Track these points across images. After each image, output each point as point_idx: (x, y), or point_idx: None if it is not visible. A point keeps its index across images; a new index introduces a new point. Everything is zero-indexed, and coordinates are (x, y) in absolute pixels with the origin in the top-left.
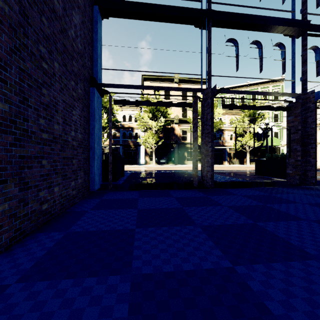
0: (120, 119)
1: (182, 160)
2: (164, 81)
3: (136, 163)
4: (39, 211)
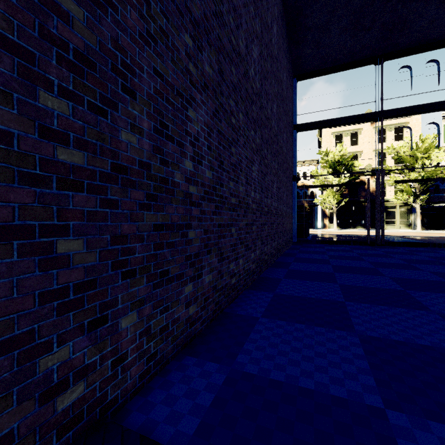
0: None
1: None
2: None
3: (312, 226)
4: (287, 243)
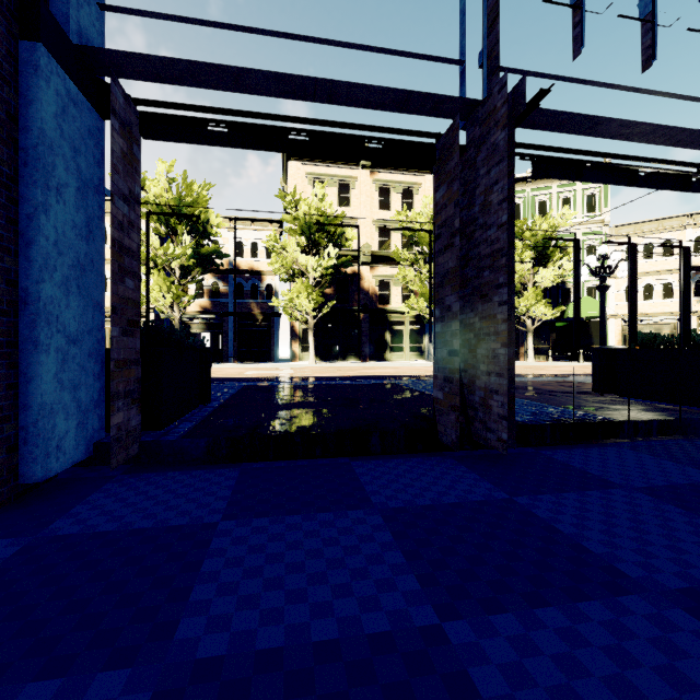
0: (228, 251)
1: (380, 351)
2: (336, 162)
3: (269, 357)
4: None
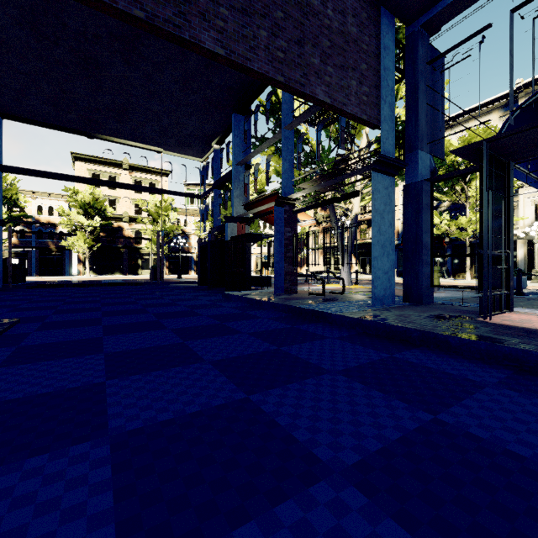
0: (32, 211)
1: (135, 270)
2: (107, 164)
3: (62, 273)
4: None
